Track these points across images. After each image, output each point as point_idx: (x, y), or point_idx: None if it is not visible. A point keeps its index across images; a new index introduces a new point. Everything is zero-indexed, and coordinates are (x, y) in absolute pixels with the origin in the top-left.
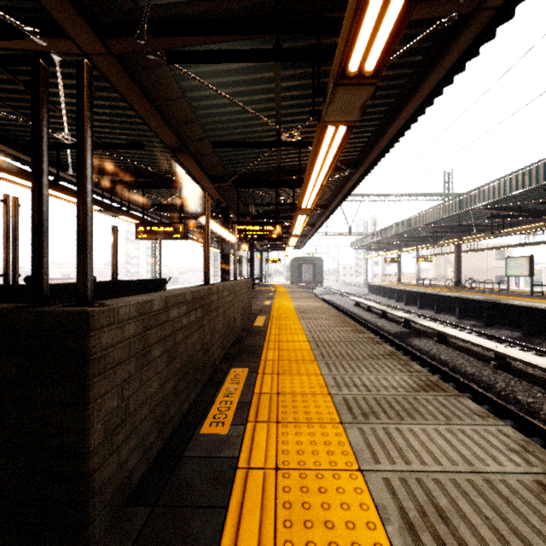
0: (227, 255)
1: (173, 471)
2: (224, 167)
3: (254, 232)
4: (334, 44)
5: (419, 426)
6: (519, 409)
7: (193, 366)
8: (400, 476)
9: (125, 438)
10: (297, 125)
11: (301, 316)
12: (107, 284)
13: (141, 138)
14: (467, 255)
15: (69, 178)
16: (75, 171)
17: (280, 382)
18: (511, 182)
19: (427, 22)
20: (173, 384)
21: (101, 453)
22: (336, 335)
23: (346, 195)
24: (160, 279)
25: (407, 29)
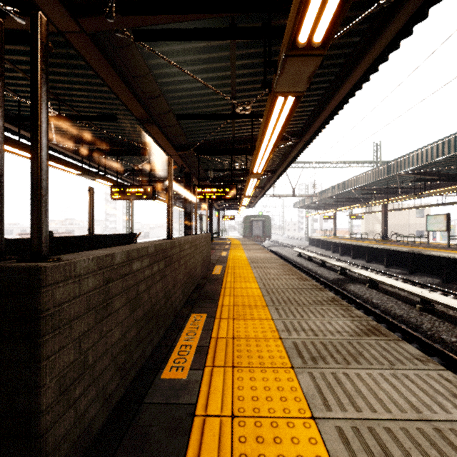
0: (189, 213)
1: (133, 419)
2: (187, 137)
3: (212, 193)
4: (283, 26)
5: (365, 370)
6: (444, 348)
7: (155, 313)
8: (352, 424)
9: (84, 391)
10: (249, 100)
11: (253, 266)
12: (84, 238)
13: (114, 111)
14: (392, 213)
15: (54, 147)
16: (59, 140)
17: (235, 327)
18: (432, 151)
19: (366, 5)
20: (136, 332)
21: (54, 410)
22: (284, 283)
23: (291, 162)
24: (132, 233)
25: (348, 12)
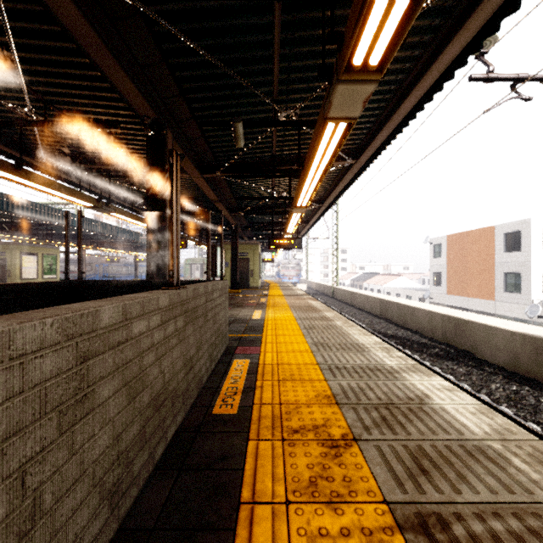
0: None
1: None
2: None
3: None
4: None
5: None
6: None
7: None
8: None
9: None
10: None
11: None
12: None
13: None
14: None
15: None
16: None
17: None
18: None
19: None
20: None
21: None
22: None
23: None
24: None
25: None
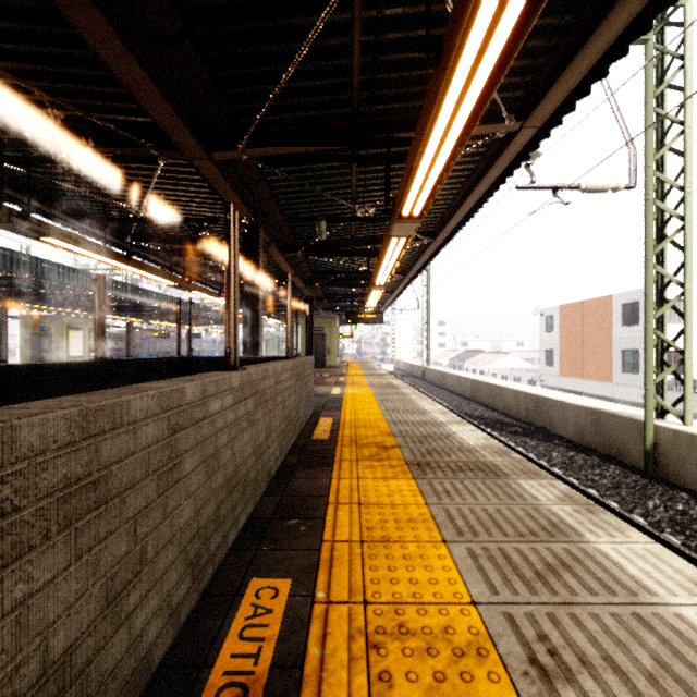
0: None
1: None
2: None
3: None
4: None
5: None
6: None
7: None
8: None
9: None
10: None
11: None
12: None
13: None
14: None
15: None
16: None
17: None
18: None
19: None
20: None
21: None
22: None
23: None
24: None
25: None
